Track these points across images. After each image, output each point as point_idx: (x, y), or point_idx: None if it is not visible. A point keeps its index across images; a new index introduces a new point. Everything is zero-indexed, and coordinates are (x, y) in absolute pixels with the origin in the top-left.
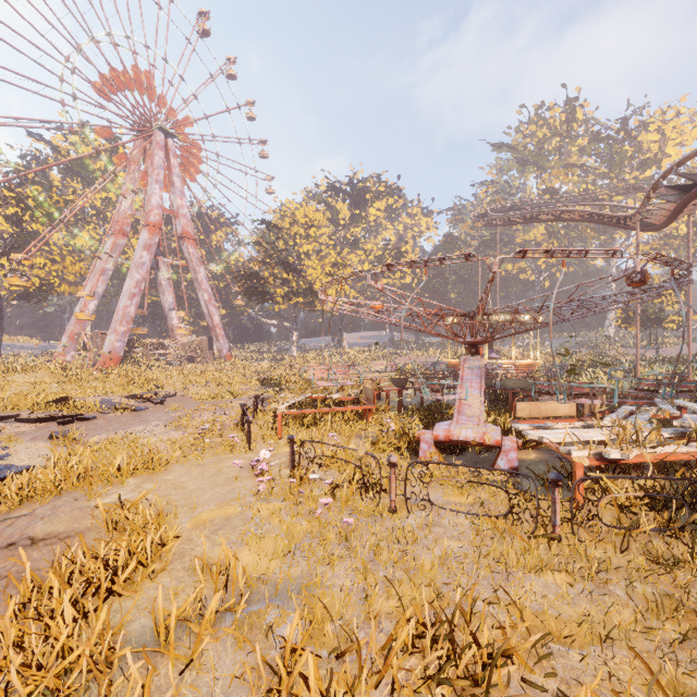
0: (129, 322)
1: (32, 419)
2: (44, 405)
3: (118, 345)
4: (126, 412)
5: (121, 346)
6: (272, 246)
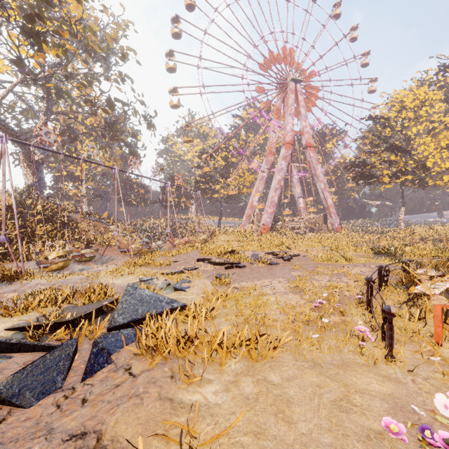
0: (274, 206)
1: (214, 262)
2: (224, 254)
3: (268, 220)
4: (264, 264)
5: (269, 221)
6: (378, 136)
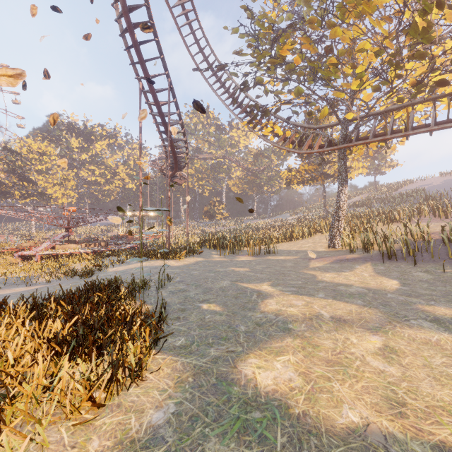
0: None
1: None
2: None
3: None
4: None
5: None
6: (15, 163)
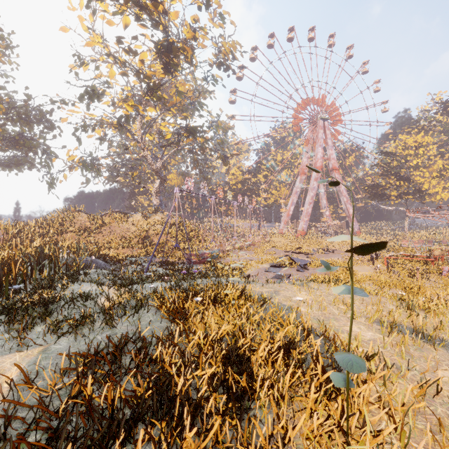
0: (308, 216)
1: (296, 252)
2: (294, 249)
3: (304, 226)
4: (322, 254)
5: (305, 227)
6: (388, 165)
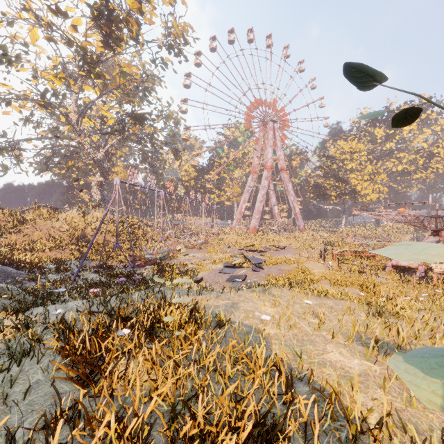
0: (259, 214)
1: (250, 250)
2: (248, 246)
3: (256, 224)
4: (274, 251)
5: (257, 224)
6: (329, 167)
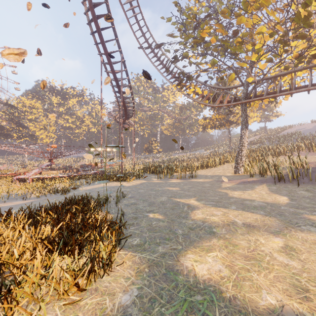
0: None
1: None
2: None
3: None
4: None
5: None
6: (13, 114)
